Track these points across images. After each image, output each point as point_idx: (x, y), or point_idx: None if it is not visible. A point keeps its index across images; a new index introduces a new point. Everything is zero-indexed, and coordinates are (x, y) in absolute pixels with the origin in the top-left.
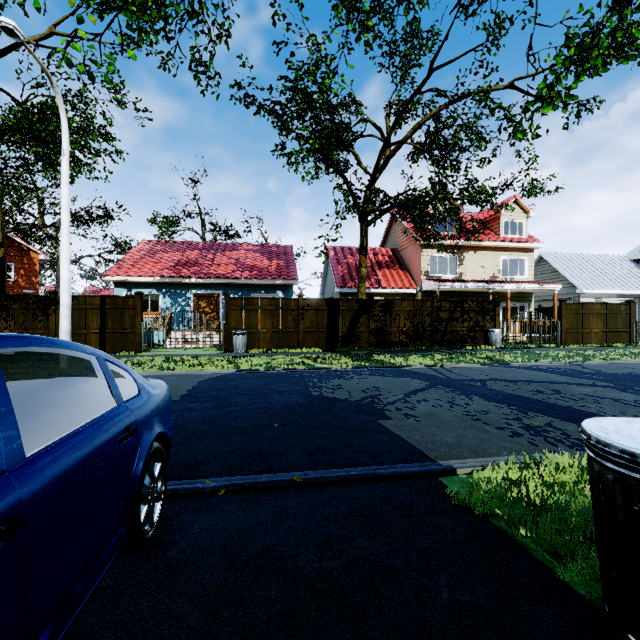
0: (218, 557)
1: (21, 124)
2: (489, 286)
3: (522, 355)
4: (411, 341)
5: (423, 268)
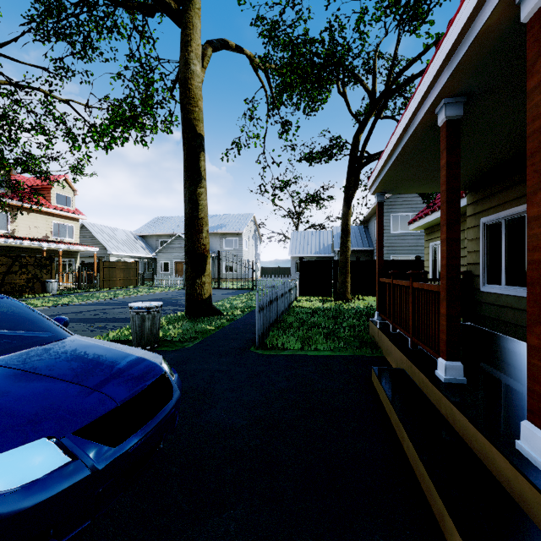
0: None
1: None
2: (44, 245)
3: (77, 297)
4: None
5: None
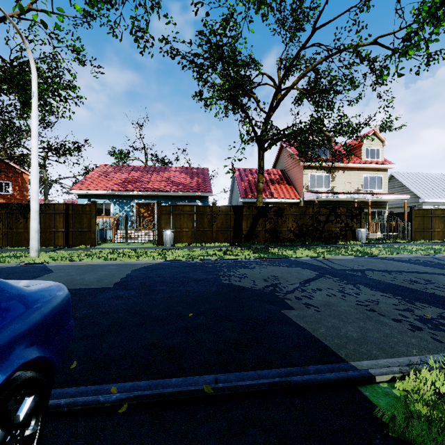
0: None
1: (5, 75)
2: (355, 196)
3: (385, 249)
4: (297, 238)
5: (305, 183)
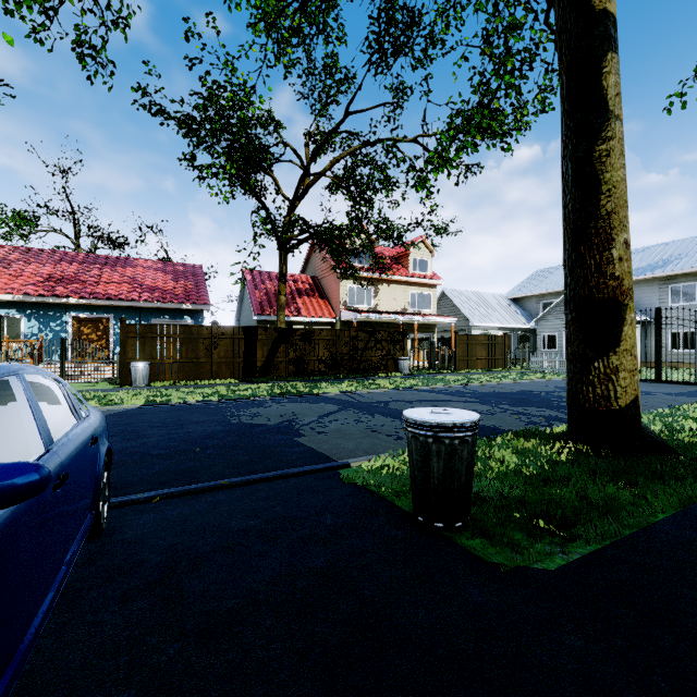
0: (167, 532)
1: None
2: (400, 318)
3: (423, 380)
4: (330, 370)
5: (342, 298)
